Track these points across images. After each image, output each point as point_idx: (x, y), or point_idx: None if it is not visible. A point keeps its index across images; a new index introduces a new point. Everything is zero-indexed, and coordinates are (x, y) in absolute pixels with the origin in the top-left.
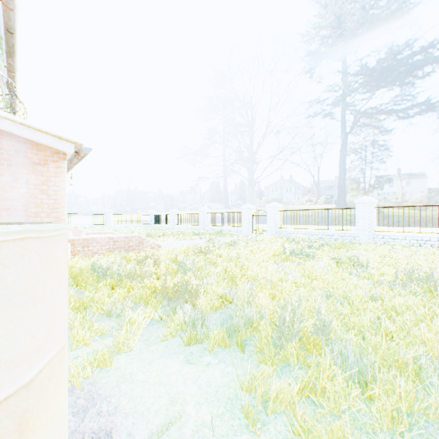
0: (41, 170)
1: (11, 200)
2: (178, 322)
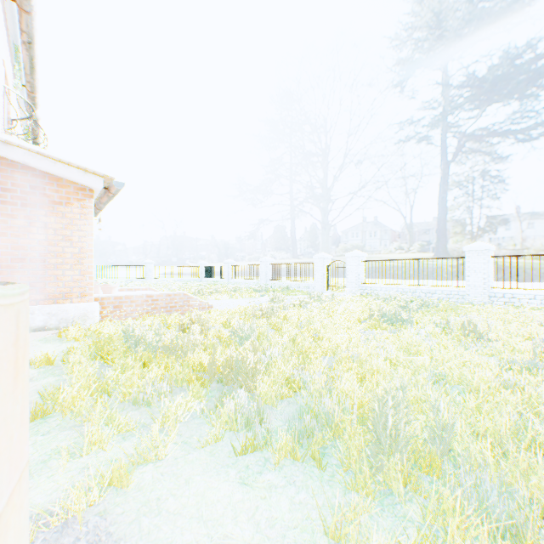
0: (62, 211)
1: (26, 249)
2: (229, 416)
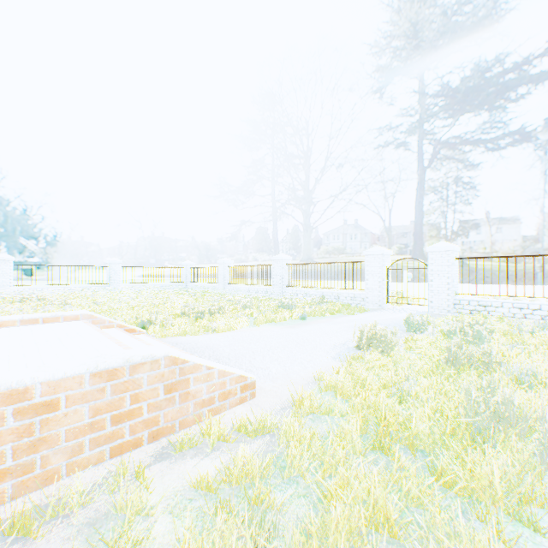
0: None
1: None
2: None
